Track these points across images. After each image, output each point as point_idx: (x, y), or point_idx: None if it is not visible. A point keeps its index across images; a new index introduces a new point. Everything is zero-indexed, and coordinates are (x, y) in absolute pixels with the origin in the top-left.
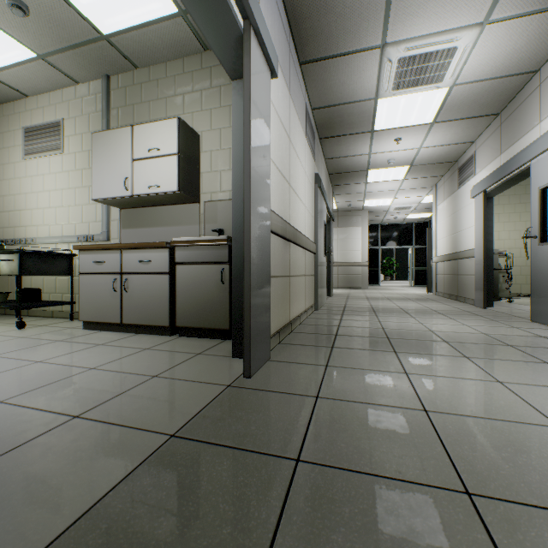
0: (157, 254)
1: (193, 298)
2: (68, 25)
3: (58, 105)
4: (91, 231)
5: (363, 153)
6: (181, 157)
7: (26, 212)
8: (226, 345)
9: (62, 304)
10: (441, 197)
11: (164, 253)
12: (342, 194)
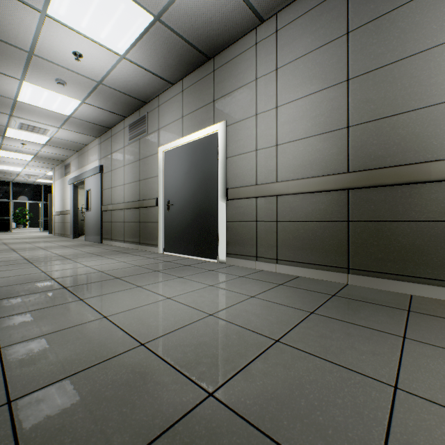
0: None
1: None
2: None
3: None
4: None
5: None
6: None
7: None
8: None
9: None
10: (58, 177)
11: None
12: None
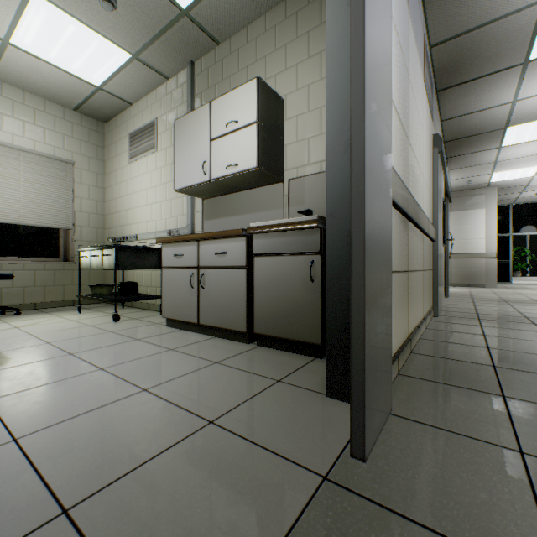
0: (233, 244)
1: (274, 299)
2: (150, 8)
3: (153, 106)
4: (178, 225)
5: (503, 102)
6: (260, 125)
7: (130, 212)
8: (316, 368)
9: (152, 298)
10: None
11: (241, 243)
12: (460, 168)
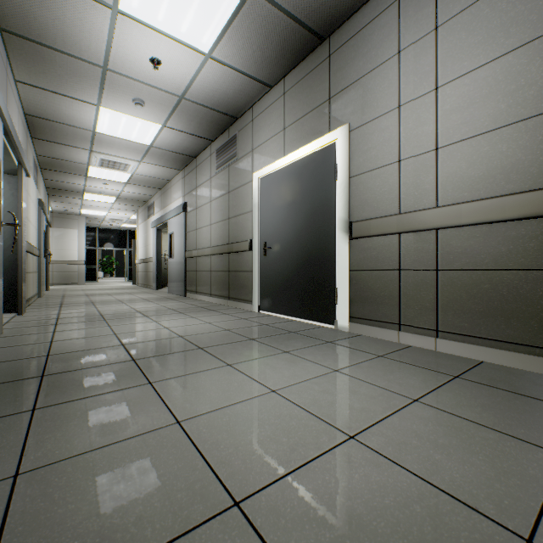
0: None
1: None
2: None
3: None
4: None
5: (80, 184)
6: None
7: None
8: None
9: None
10: (141, 220)
11: None
12: (60, 202)
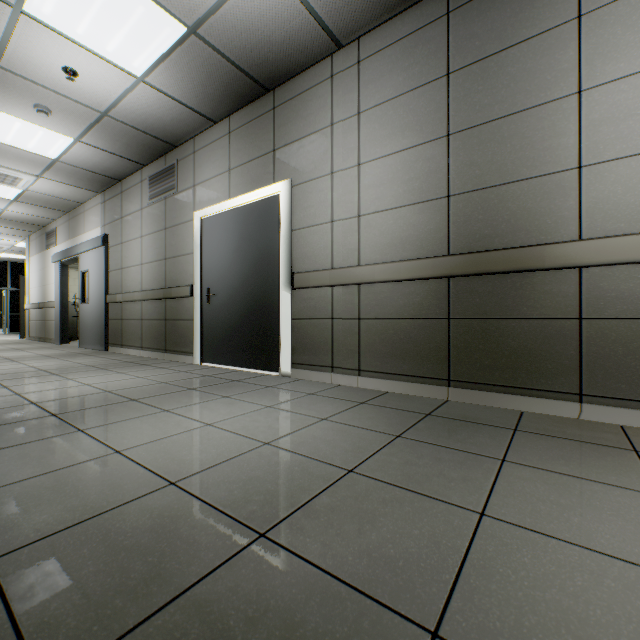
0: None
1: None
2: None
3: None
4: None
5: None
6: None
7: None
8: None
9: None
10: (34, 250)
11: None
12: None
